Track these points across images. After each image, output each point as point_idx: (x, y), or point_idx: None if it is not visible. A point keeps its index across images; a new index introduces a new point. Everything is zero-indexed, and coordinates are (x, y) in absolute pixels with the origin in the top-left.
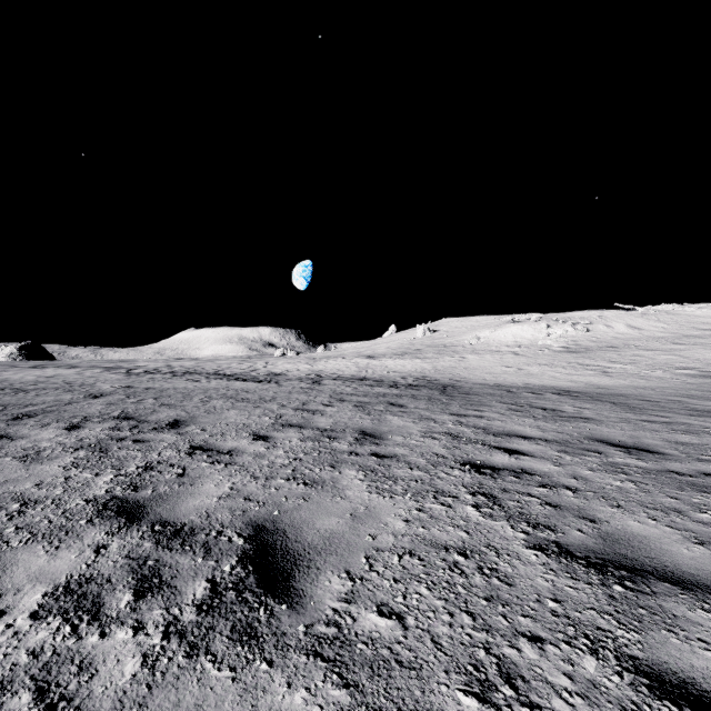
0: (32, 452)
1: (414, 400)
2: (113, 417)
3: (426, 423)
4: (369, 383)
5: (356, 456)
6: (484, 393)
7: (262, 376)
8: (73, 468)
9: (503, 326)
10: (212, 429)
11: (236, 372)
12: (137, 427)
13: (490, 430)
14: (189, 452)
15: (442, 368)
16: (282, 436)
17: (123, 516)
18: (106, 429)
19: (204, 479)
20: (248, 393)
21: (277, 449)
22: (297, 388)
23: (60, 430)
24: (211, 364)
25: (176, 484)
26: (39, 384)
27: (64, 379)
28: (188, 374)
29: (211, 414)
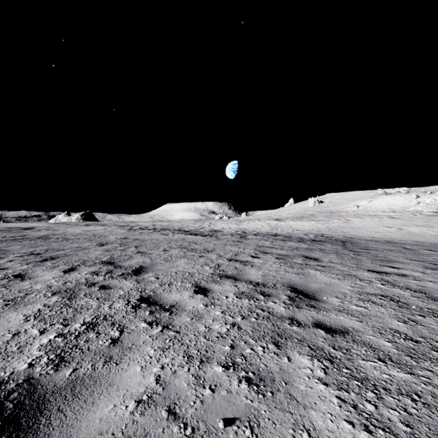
0: (22, 295)
1: (325, 254)
2: (101, 261)
3: (352, 281)
4: (281, 238)
5: (298, 326)
6: (383, 249)
7: (207, 231)
8: (32, 319)
9: (377, 197)
10: (164, 277)
11: (191, 229)
12: (111, 272)
13: (432, 294)
14: (135, 305)
15: (333, 227)
16: (219, 289)
17: (4, 434)
18: (89, 273)
19: (134, 353)
20: (196, 244)
21: (214, 307)
22: (230, 241)
23: (60, 272)
24: (177, 224)
25: (101, 360)
26: (78, 235)
27: (94, 232)
28: (162, 230)
29: (167, 262)
